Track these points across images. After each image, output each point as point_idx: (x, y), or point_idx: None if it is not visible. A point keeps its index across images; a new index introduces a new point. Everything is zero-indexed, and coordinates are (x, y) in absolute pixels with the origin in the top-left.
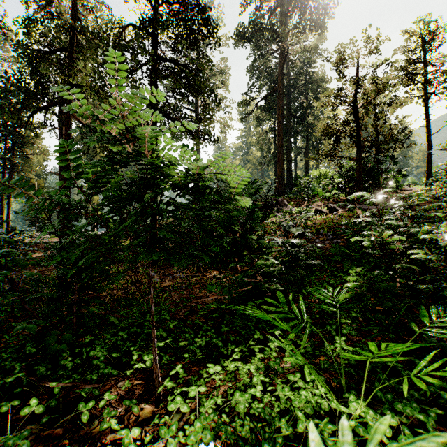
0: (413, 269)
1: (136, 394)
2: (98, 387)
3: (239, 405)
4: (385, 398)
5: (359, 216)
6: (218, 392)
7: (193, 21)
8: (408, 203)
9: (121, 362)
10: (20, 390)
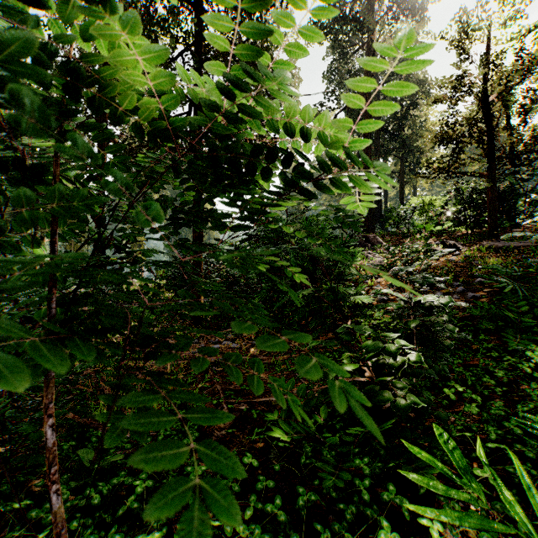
0: None
1: None
2: None
3: None
4: None
5: None
6: None
7: None
8: None
9: None
10: None
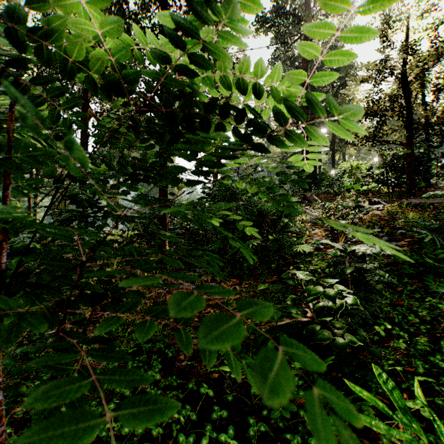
0: None
1: None
2: None
3: None
4: None
5: None
6: None
7: None
8: None
9: None
10: None
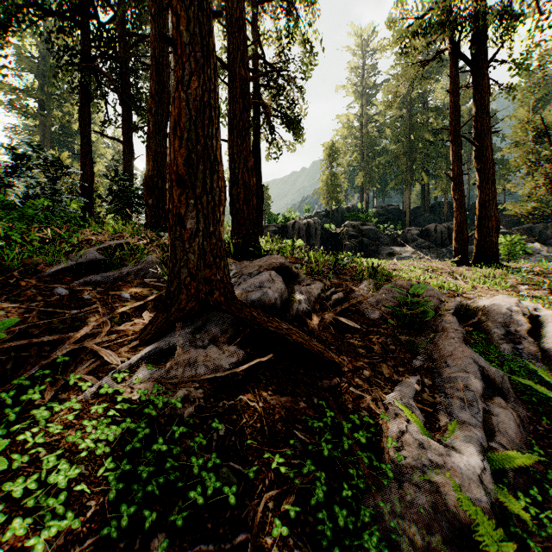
0: None
1: None
2: None
3: None
4: None
5: None
6: None
7: None
8: None
9: None
10: None
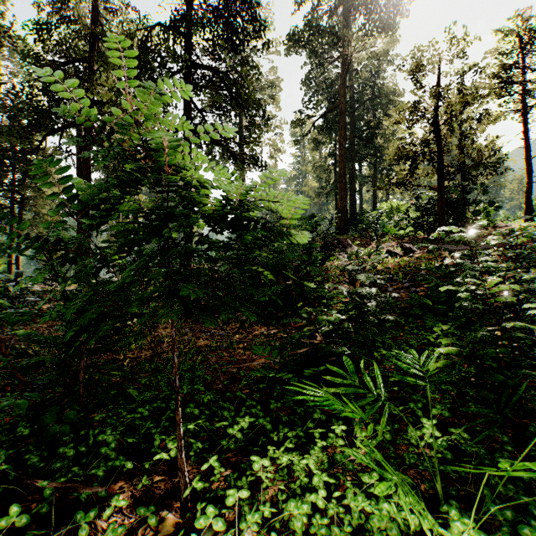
0: (529, 330)
1: (156, 495)
2: (107, 485)
3: (294, 521)
4: (503, 515)
5: (448, 259)
6: (266, 496)
7: (236, 18)
8: (516, 241)
9: (140, 449)
10: (1, 490)
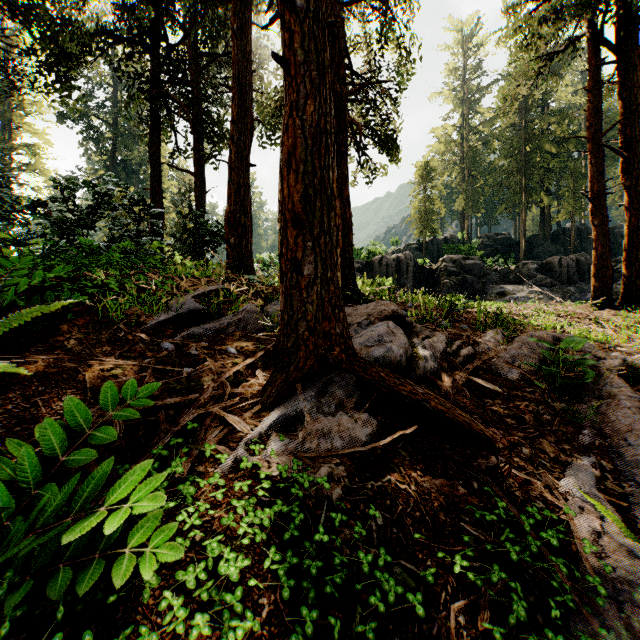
0: None
1: None
2: None
3: None
4: None
5: None
6: None
7: None
8: None
9: None
10: None
